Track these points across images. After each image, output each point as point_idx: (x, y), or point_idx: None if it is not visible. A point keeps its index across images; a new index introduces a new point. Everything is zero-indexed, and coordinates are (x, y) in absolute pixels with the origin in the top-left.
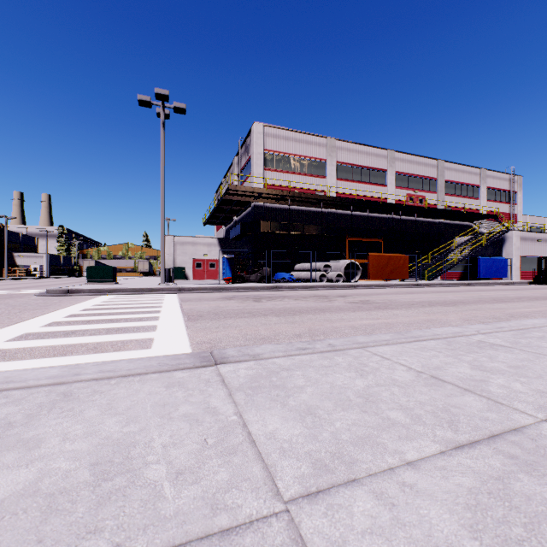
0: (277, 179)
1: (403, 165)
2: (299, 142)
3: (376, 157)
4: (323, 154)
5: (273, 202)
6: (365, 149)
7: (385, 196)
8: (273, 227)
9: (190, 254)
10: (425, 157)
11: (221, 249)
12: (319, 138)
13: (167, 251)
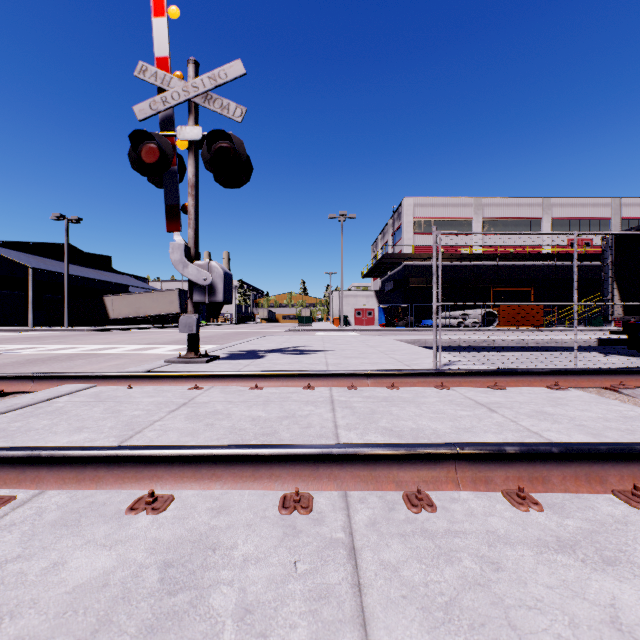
0: (424, 241)
1: (563, 210)
2: (445, 206)
3: (528, 207)
4: (469, 213)
5: (421, 261)
6: (515, 201)
7: (540, 243)
8: (420, 283)
9: (352, 304)
10: (592, 198)
11: (377, 299)
12: (464, 200)
13: (335, 303)
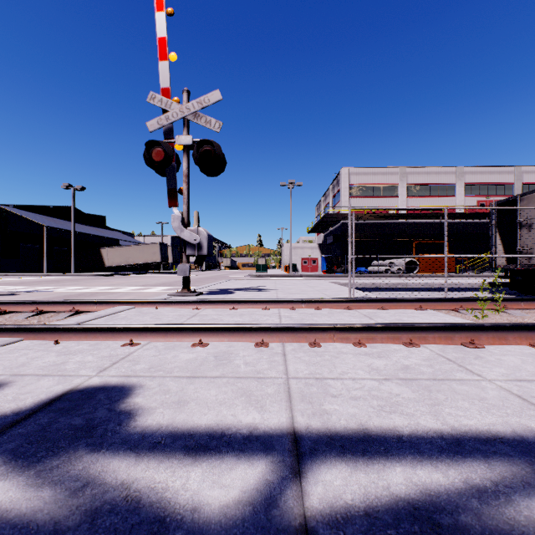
0: (358, 203)
1: (474, 176)
2: (376, 174)
3: (445, 174)
4: (395, 180)
5: (356, 219)
6: (433, 169)
7: (454, 204)
8: (355, 237)
9: (299, 255)
10: (498, 166)
11: (320, 250)
12: (392, 169)
13: (285, 253)
